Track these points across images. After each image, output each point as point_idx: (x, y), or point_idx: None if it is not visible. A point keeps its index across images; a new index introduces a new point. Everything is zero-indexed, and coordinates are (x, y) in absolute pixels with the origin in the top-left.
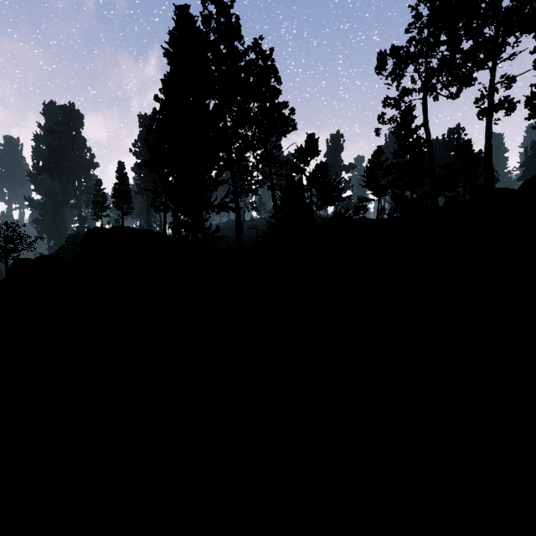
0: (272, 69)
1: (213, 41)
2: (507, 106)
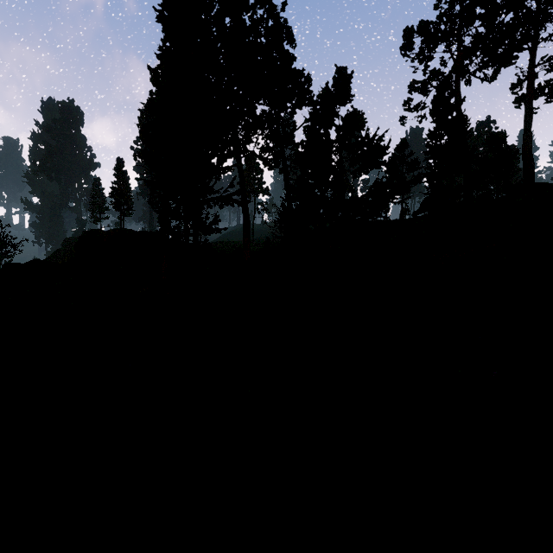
0: (285, 28)
1: (216, 12)
2: (549, 92)
